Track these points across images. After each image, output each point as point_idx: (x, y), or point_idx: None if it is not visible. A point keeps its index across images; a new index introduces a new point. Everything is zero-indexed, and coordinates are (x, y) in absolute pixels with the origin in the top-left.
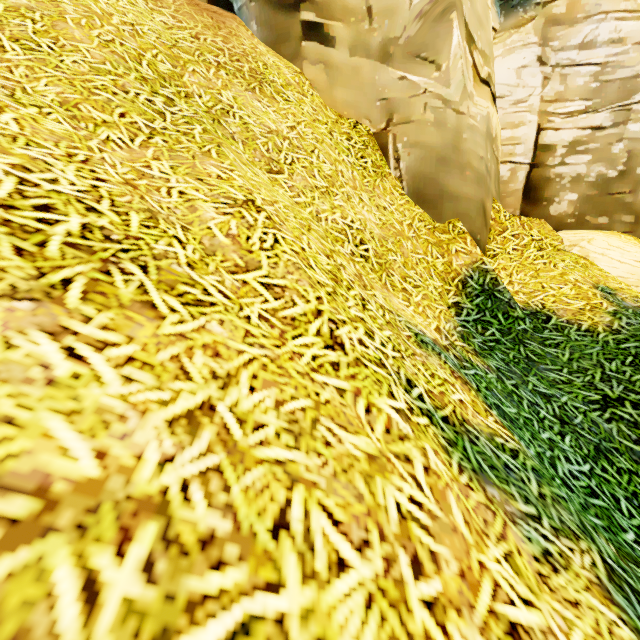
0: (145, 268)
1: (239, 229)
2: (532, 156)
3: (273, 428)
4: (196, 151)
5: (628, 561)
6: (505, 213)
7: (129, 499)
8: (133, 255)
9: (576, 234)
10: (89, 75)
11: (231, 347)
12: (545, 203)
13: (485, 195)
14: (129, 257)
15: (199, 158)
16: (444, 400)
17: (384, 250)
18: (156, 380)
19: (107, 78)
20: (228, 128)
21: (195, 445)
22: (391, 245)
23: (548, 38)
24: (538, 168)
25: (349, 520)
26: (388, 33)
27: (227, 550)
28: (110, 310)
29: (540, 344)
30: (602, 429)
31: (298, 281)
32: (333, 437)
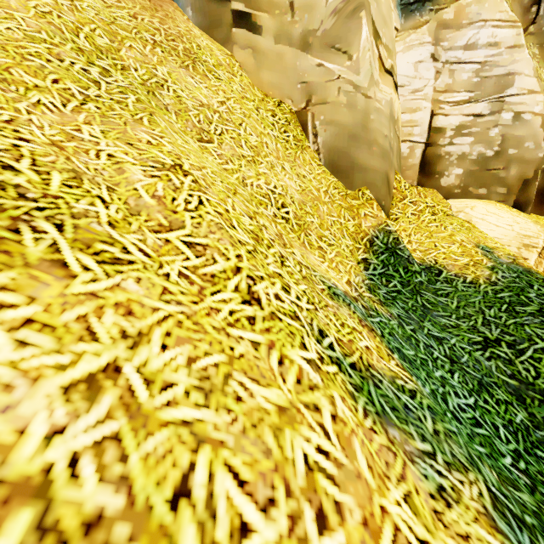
0: (61, 226)
1: (165, 191)
2: (427, 136)
3: (183, 387)
4: (128, 118)
5: (507, 485)
6: (405, 183)
7: (1, 484)
8: (49, 213)
9: (461, 202)
10: (23, 42)
11: (146, 305)
12: (437, 176)
13: (389, 168)
14: (44, 215)
15: (131, 124)
16: (352, 347)
17: (303, 213)
18: (56, 343)
19: (42, 46)
20: (162, 100)
21: (92, 412)
22: (309, 208)
23: (439, 39)
24: (431, 147)
25: (255, 478)
26: (308, 25)
27: (116, 531)
28: (12, 269)
29: (433, 294)
30: (484, 366)
31: (220, 240)
32: (245, 391)
